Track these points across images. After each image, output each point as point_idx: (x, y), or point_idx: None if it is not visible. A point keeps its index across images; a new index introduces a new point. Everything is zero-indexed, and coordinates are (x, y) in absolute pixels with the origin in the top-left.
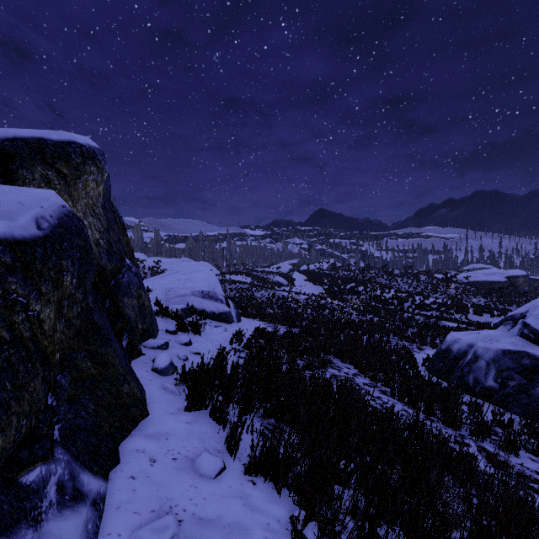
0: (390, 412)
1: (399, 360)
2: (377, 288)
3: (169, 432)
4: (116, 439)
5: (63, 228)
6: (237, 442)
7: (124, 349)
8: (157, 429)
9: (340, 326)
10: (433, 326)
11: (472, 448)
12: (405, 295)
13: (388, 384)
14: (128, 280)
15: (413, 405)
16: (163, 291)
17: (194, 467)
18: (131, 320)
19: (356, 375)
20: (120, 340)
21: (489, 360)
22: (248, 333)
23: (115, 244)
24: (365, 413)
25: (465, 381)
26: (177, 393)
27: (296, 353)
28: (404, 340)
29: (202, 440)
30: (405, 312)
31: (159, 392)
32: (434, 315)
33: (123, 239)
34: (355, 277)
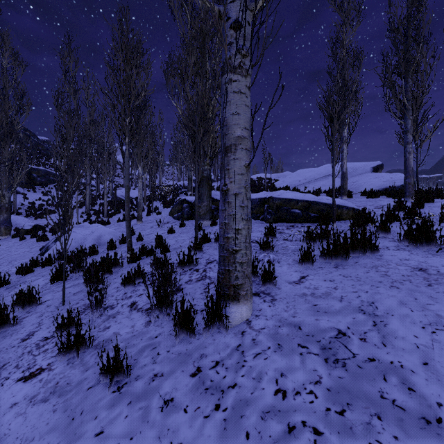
0: None
1: None
2: None
3: None
4: None
5: None
6: None
7: None
8: None
9: None
10: None
11: None
12: None
13: None
14: None
15: None
16: None
17: None
18: None
19: None
20: None
21: None
22: None
23: None
24: None
25: None
26: None
27: None
28: None
29: None
30: None
31: None
32: None
33: None
34: None
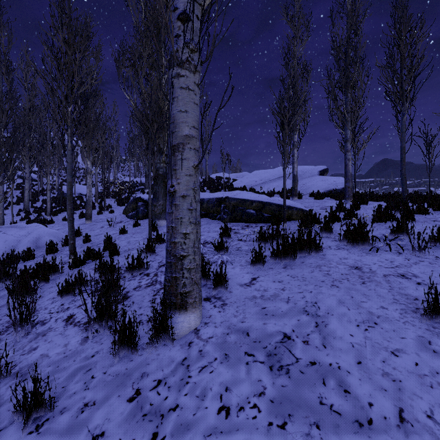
0: None
1: None
2: None
3: None
4: None
5: None
6: None
7: None
8: None
9: None
10: None
11: None
12: None
13: None
14: None
15: None
16: None
17: None
18: None
19: None
20: None
21: None
22: None
23: None
24: None
25: None
26: None
27: None
28: None
29: None
30: None
31: None
32: None
33: None
34: None
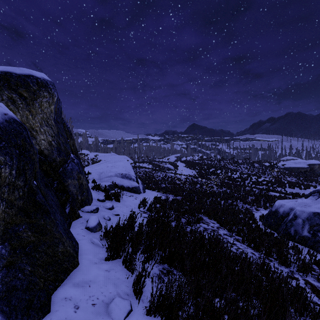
0: (246, 258)
1: (245, 217)
2: (228, 171)
3: (92, 280)
4: (49, 290)
5: (2, 131)
6: (140, 288)
7: (66, 214)
8: (83, 277)
9: (206, 195)
10: (264, 195)
11: (300, 281)
12: (246, 175)
13: (240, 234)
14: (71, 168)
15: (257, 249)
16: (98, 174)
17: (108, 311)
18: (73, 194)
19: (219, 228)
20: (64, 208)
21: (304, 218)
22: (149, 200)
23: (63, 144)
24: (229, 259)
25: (288, 232)
26: (101, 246)
27: (180, 213)
28: (247, 204)
29: (116, 285)
30: (246, 186)
31: (88, 245)
32: (264, 188)
33: (70, 141)
34: (215, 164)
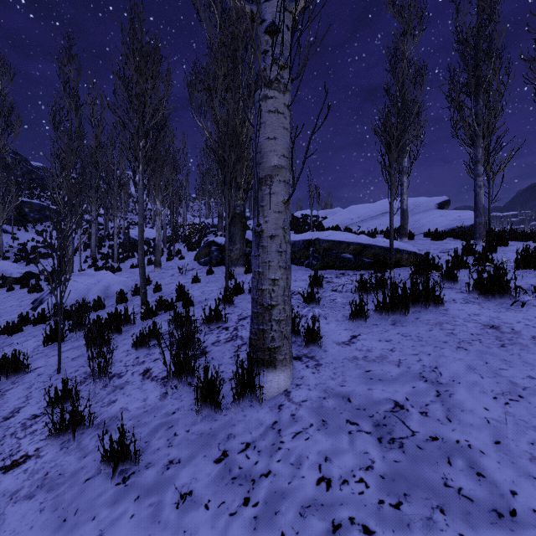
0: None
1: None
2: None
3: None
4: None
5: None
6: None
7: None
8: None
9: None
10: None
11: None
12: None
13: None
14: None
15: None
16: None
17: None
18: None
19: None
20: None
21: None
22: None
23: None
24: None
25: None
26: None
27: None
28: None
29: None
30: None
31: None
32: None
33: None
34: None
